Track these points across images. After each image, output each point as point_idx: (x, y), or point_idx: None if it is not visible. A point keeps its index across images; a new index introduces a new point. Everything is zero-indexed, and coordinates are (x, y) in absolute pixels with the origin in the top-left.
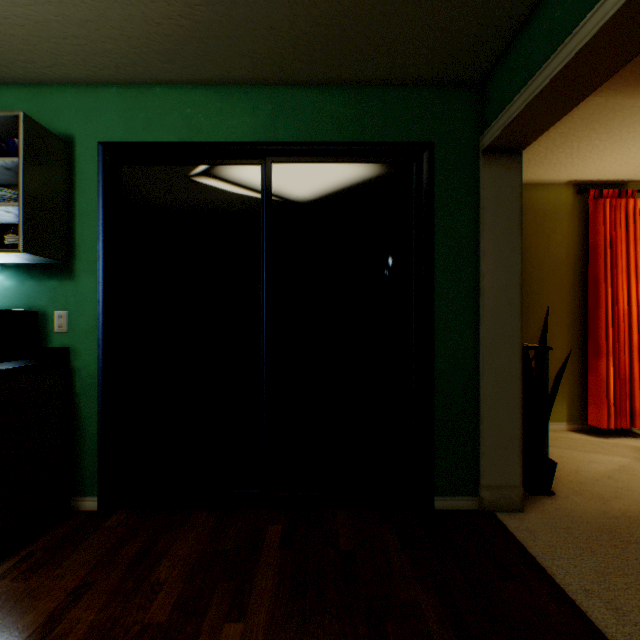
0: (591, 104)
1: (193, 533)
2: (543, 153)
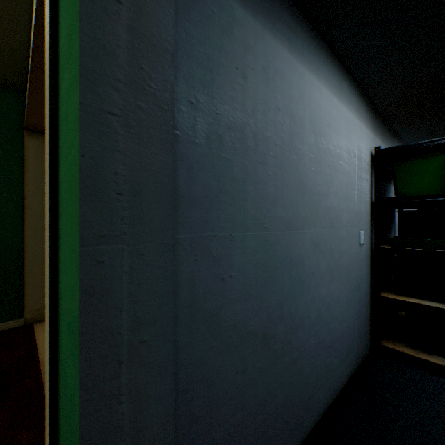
0: None
1: None
2: None
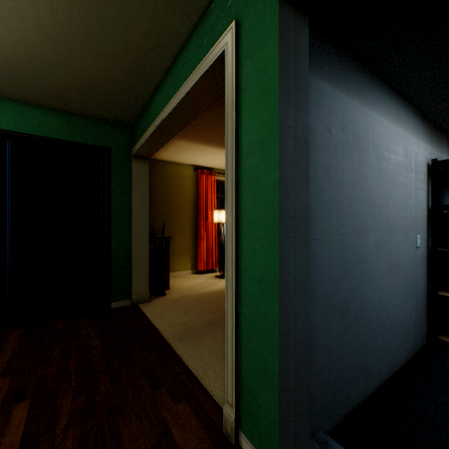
0: (181, 142)
1: None
2: (174, 153)
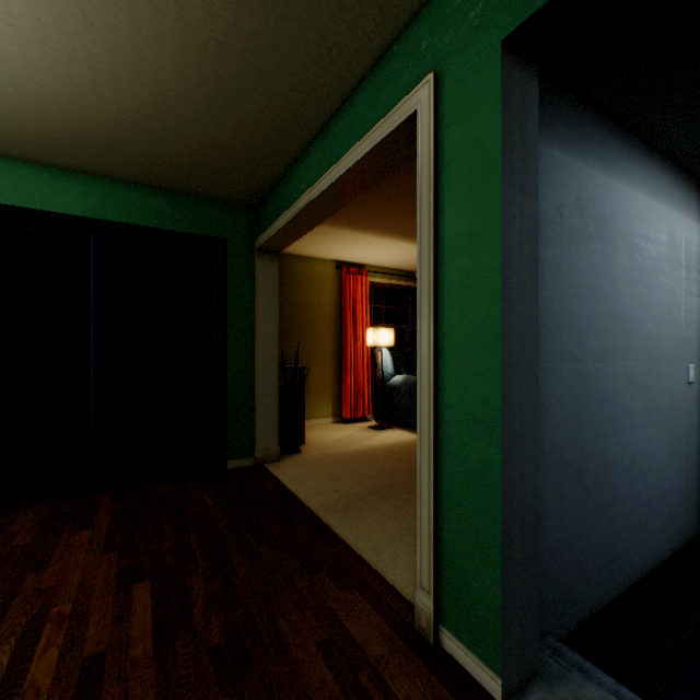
0: (322, 228)
1: (33, 511)
2: (309, 244)
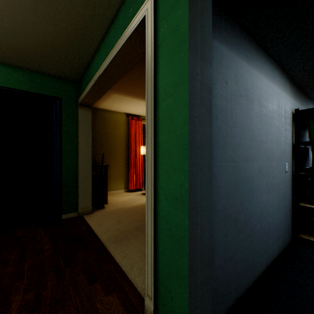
0: (116, 96)
1: None
2: (111, 104)
